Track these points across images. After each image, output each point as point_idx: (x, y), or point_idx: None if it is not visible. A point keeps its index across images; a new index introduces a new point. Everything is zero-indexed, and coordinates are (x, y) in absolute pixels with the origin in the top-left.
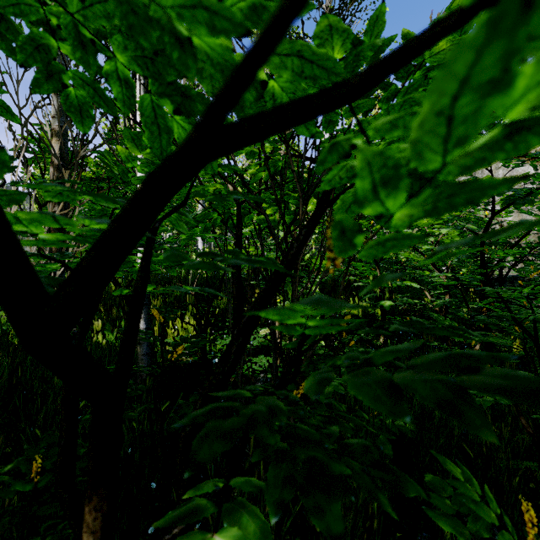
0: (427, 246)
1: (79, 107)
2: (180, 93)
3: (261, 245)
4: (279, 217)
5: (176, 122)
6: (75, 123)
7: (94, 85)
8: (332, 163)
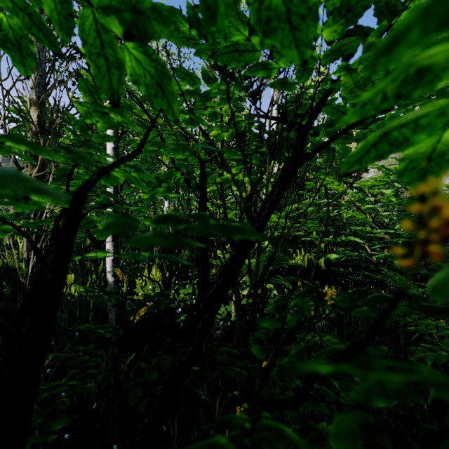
0: (369, 205)
1: (17, 43)
2: (131, 7)
3: (223, 204)
4: (243, 176)
5: (129, 52)
6: (15, 64)
7: (28, 10)
8: (414, 44)
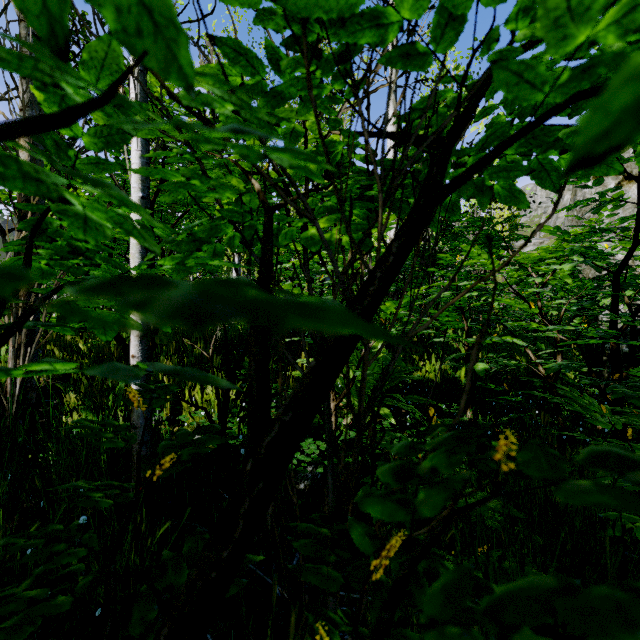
0: (535, 289)
1: None
2: None
3: (307, 282)
4: (339, 232)
5: None
6: None
7: None
8: None
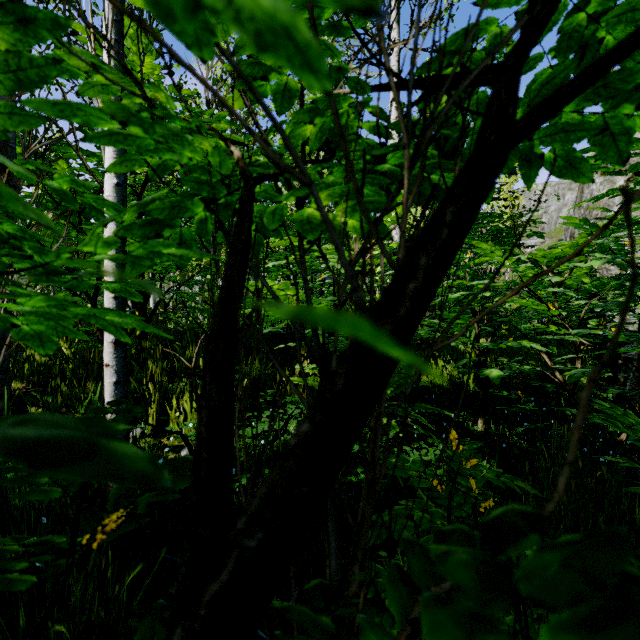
0: (554, 289)
1: None
2: None
3: (303, 279)
4: (345, 212)
5: None
6: None
7: None
8: None
